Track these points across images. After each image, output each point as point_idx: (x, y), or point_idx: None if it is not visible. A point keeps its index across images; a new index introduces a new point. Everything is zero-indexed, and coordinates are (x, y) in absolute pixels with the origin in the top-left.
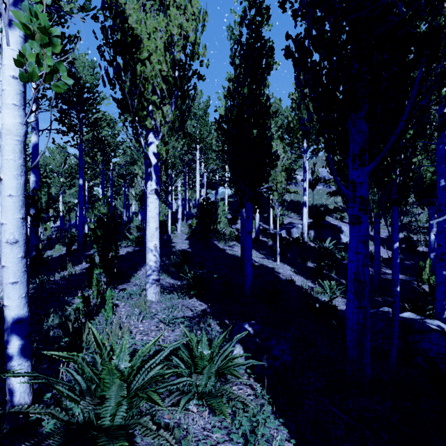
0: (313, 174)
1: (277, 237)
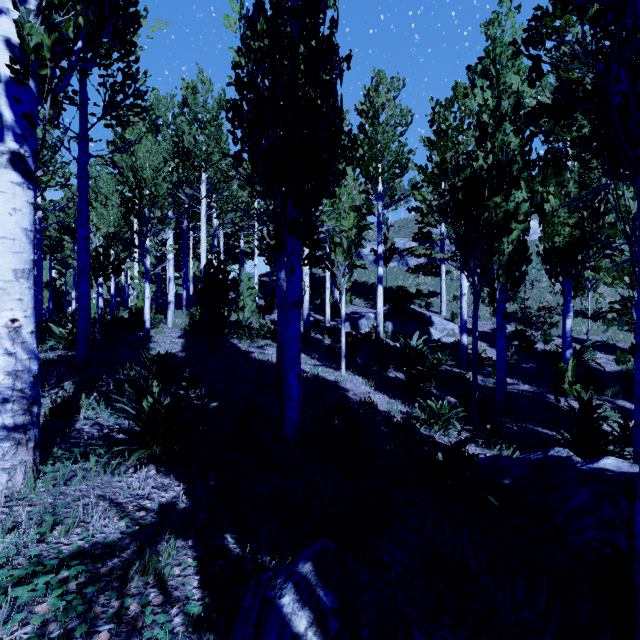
0: (387, 242)
1: (342, 328)
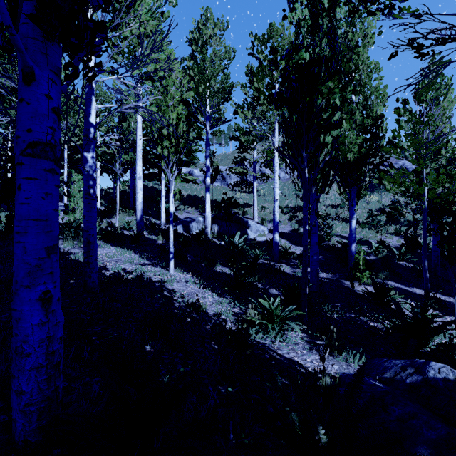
0: (213, 165)
1: (170, 226)
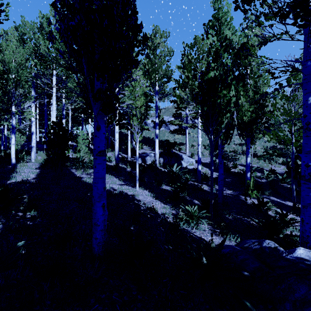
0: (160, 117)
1: (137, 163)
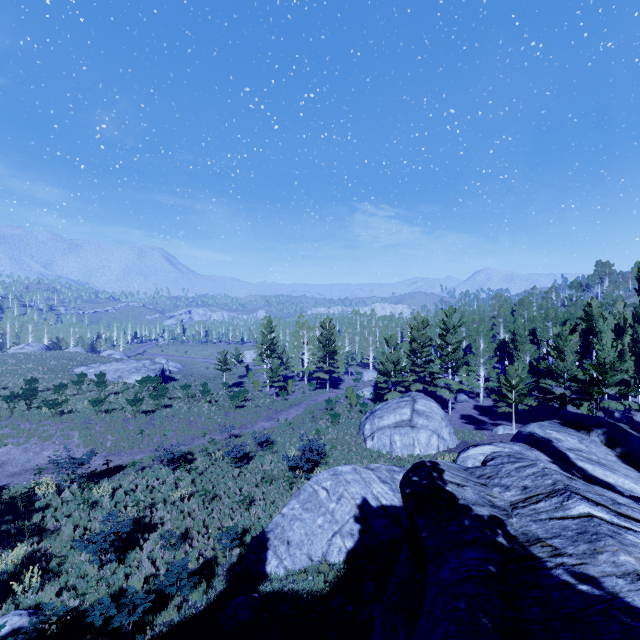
0: None
1: None
